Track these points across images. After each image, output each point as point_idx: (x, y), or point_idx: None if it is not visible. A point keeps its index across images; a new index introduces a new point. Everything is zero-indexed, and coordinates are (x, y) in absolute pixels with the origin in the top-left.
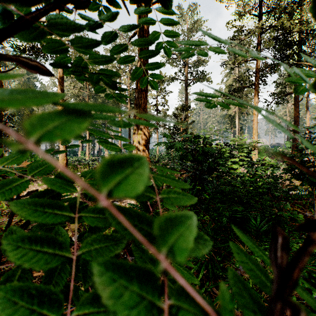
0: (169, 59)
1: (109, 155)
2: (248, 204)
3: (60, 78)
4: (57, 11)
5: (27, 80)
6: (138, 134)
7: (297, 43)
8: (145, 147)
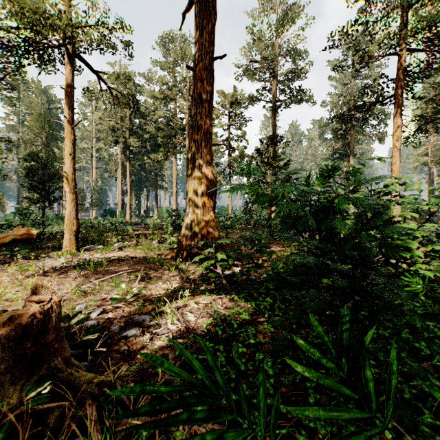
0: (247, 70)
1: None
2: None
3: (66, 87)
4: None
5: (48, 112)
6: (195, 178)
7: None
8: (208, 202)
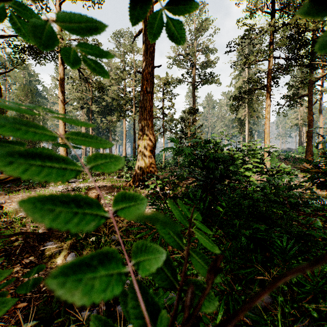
0: (175, 60)
1: (30, 200)
2: (269, 219)
3: (61, 80)
4: (57, 8)
5: (28, 83)
6: (143, 138)
7: (312, 42)
8: (150, 152)
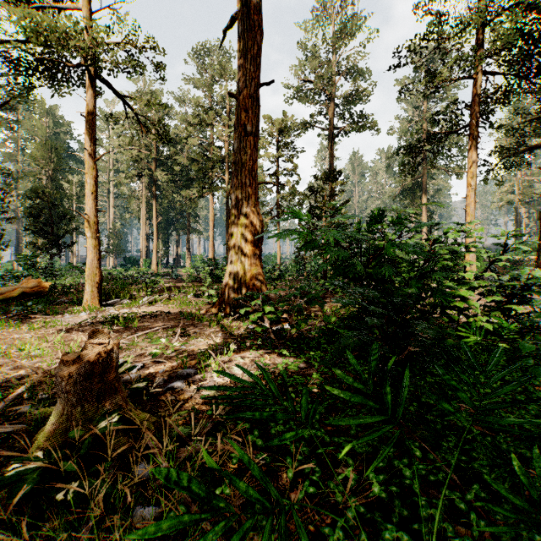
0: (299, 90)
1: None
2: None
3: (87, 115)
4: None
5: (54, 137)
6: (238, 222)
7: None
8: (253, 249)
